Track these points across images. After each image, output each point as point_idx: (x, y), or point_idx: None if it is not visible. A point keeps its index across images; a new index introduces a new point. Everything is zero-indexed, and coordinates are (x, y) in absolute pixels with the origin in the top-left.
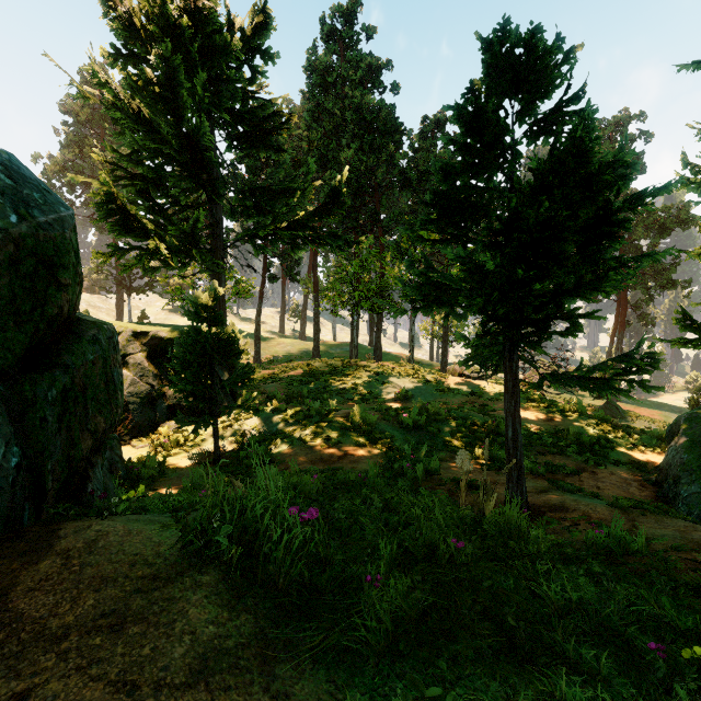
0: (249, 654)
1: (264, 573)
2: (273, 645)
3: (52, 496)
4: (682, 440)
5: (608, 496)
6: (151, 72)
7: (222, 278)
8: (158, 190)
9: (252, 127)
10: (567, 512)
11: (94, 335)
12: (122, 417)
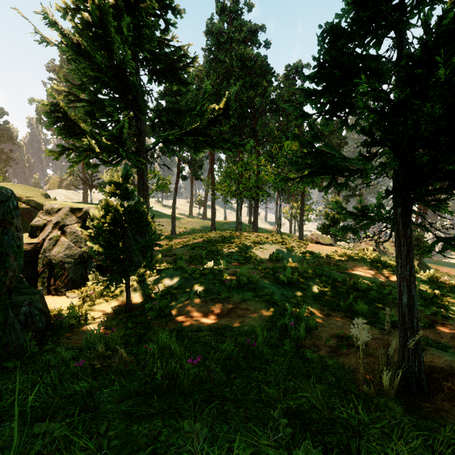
0: None
1: None
2: None
3: None
4: None
5: None
6: (88, 16)
7: (145, 173)
8: (101, 111)
9: (166, 65)
10: None
11: None
12: (59, 274)
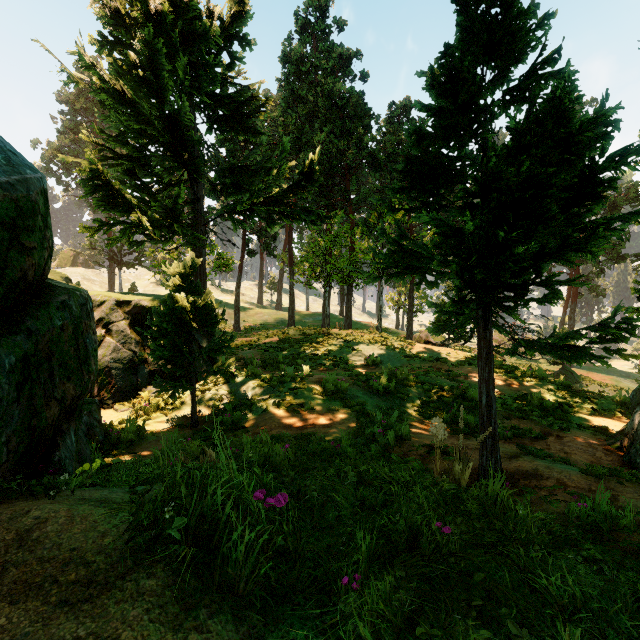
0: None
1: (222, 573)
2: None
3: (7, 469)
4: None
5: (576, 461)
6: (135, 56)
7: (203, 252)
8: (143, 169)
9: (231, 110)
10: (542, 479)
11: (64, 301)
12: (105, 382)
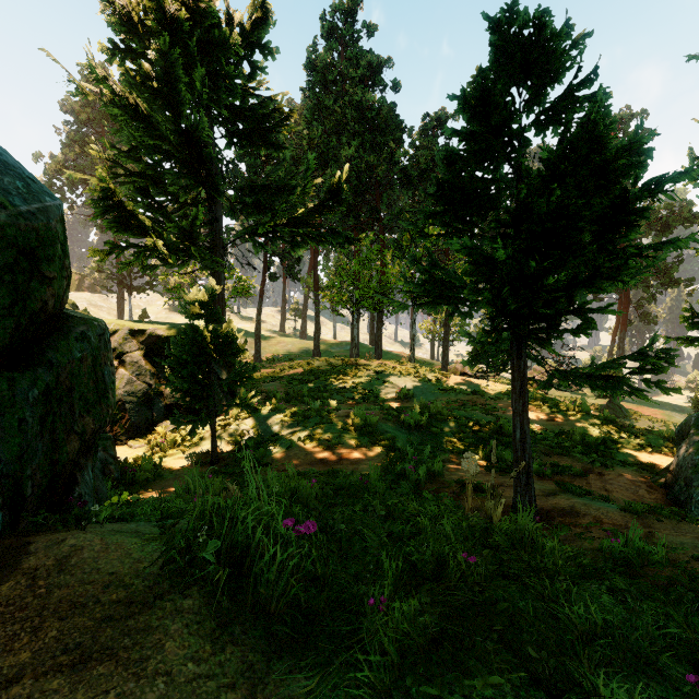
0: (233, 698)
1: (254, 595)
2: (262, 685)
3: (31, 503)
4: (694, 441)
5: (617, 499)
6: (149, 67)
7: (222, 276)
8: (157, 187)
9: (252, 124)
10: (578, 516)
11: (83, 332)
12: (118, 417)
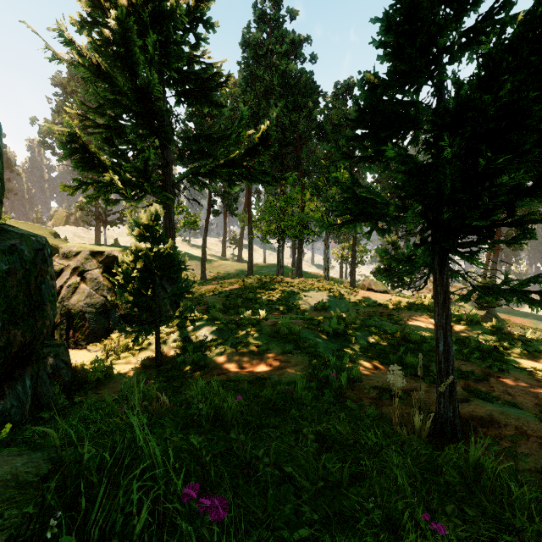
0: None
1: None
2: None
3: None
4: None
5: (521, 403)
6: (109, 33)
7: (172, 209)
8: (120, 138)
9: (196, 85)
10: (499, 427)
11: (14, 245)
12: (79, 325)
